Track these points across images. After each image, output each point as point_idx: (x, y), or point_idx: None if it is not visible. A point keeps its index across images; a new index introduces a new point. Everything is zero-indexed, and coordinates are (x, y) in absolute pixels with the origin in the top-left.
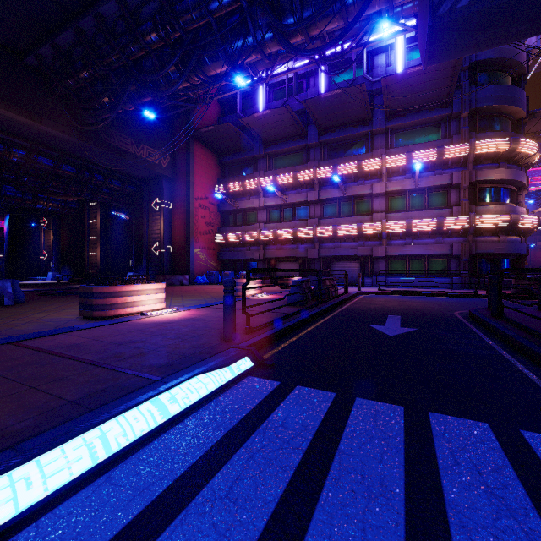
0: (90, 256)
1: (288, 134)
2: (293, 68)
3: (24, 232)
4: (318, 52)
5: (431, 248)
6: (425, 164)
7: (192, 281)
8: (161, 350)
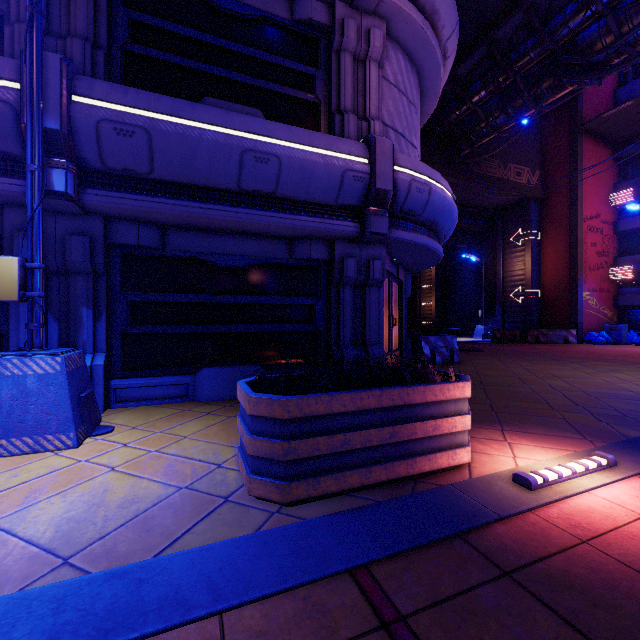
0: (421, 306)
1: None
2: None
3: None
4: None
5: None
6: None
7: (579, 338)
8: None
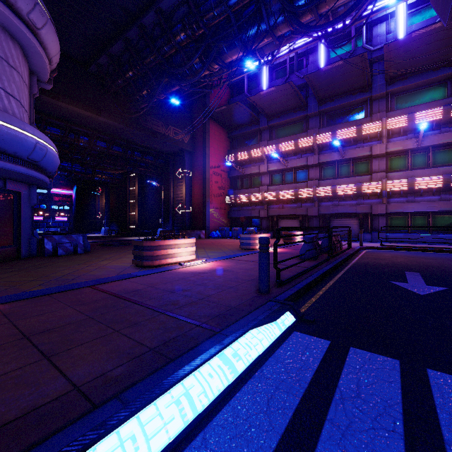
0: (130, 215)
1: (289, 107)
2: (297, 48)
3: (86, 198)
4: (329, 26)
5: (436, 204)
6: (429, 123)
7: (207, 235)
8: (208, 300)
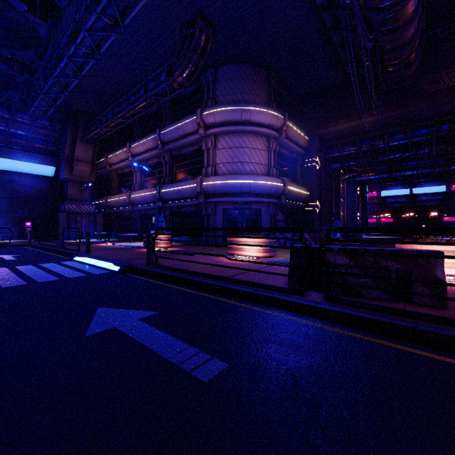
0: None
1: None
2: None
3: None
4: None
5: None
6: None
7: None
8: None
